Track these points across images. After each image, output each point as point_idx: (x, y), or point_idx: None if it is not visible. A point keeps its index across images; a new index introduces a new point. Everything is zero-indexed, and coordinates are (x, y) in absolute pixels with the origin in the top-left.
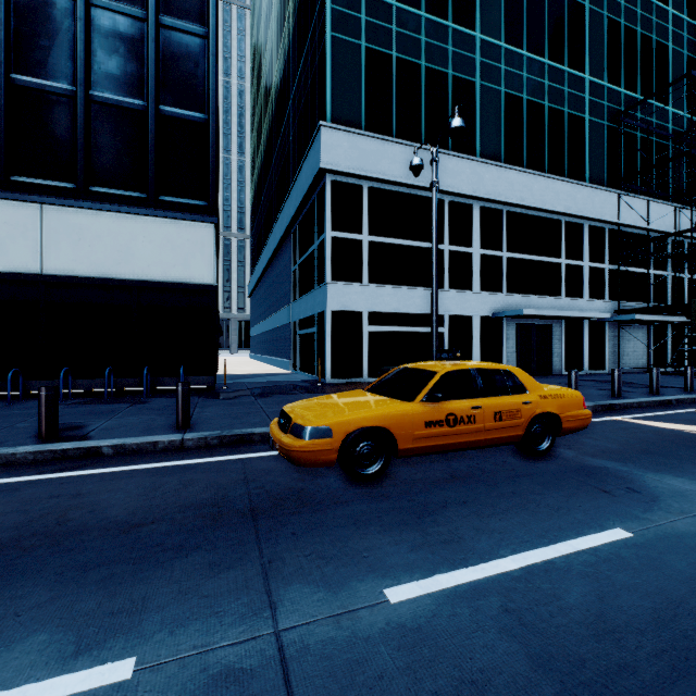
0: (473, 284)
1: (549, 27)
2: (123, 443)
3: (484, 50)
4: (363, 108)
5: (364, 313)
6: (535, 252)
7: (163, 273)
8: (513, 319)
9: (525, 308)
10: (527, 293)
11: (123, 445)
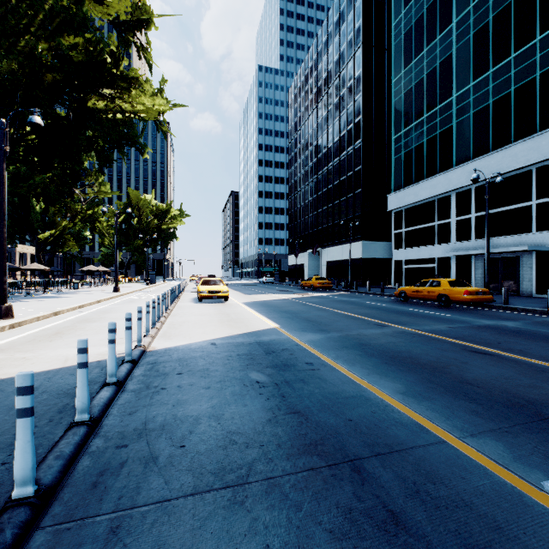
0: (451, 239)
1: (516, 27)
2: None
3: (458, 101)
4: (403, 178)
5: (403, 260)
6: (501, 205)
7: (355, 256)
8: (482, 255)
9: (492, 247)
10: (493, 236)
11: None
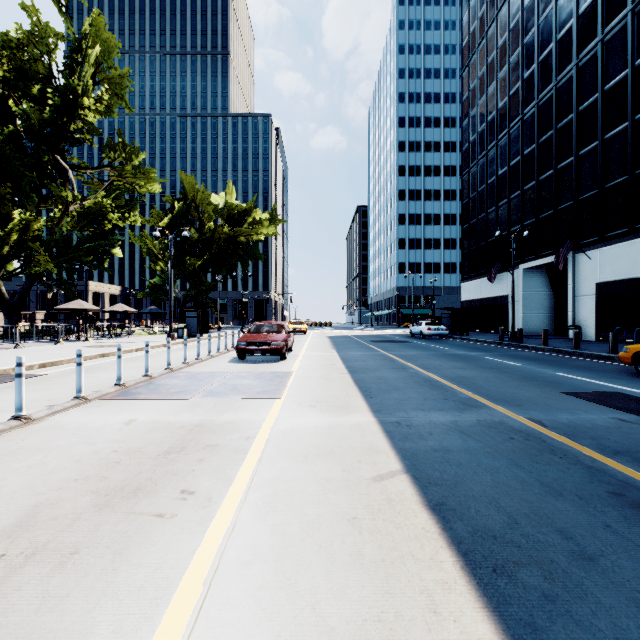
0: None
1: None
2: None
3: None
4: None
5: None
6: None
7: None
8: None
9: None
10: None
11: None
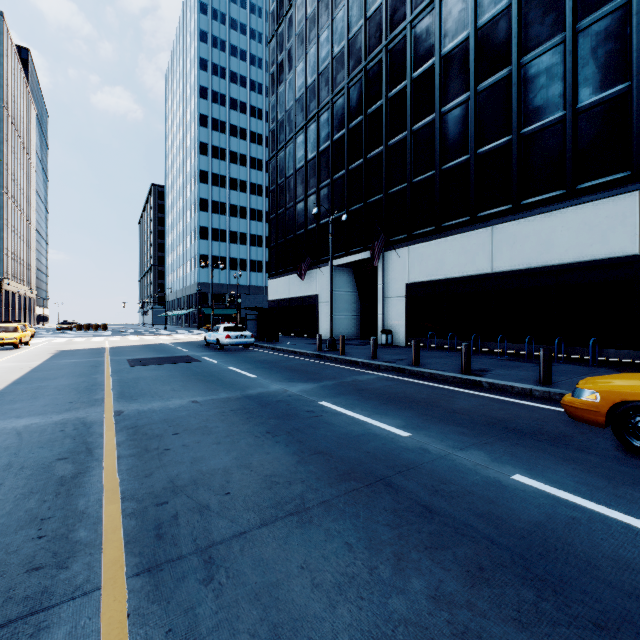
0: None
1: None
2: (493, 382)
3: None
4: None
5: None
6: None
7: (579, 254)
8: None
9: None
10: None
11: (493, 383)
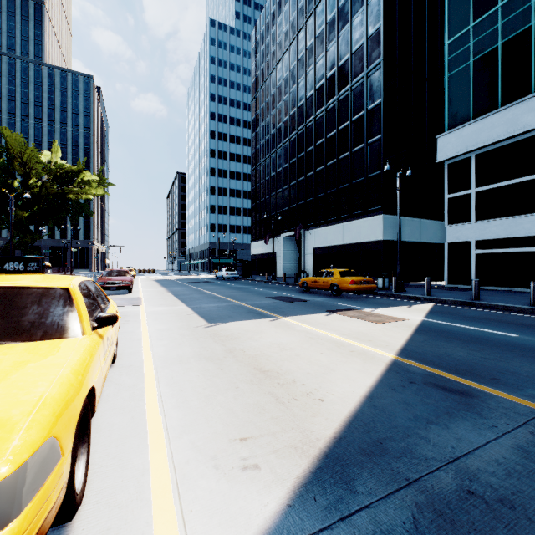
0: None
1: None
2: None
3: None
4: (471, 104)
5: (472, 242)
6: None
7: (368, 238)
8: None
9: None
10: None
11: None
